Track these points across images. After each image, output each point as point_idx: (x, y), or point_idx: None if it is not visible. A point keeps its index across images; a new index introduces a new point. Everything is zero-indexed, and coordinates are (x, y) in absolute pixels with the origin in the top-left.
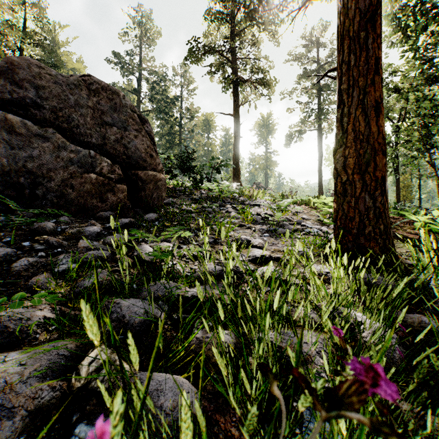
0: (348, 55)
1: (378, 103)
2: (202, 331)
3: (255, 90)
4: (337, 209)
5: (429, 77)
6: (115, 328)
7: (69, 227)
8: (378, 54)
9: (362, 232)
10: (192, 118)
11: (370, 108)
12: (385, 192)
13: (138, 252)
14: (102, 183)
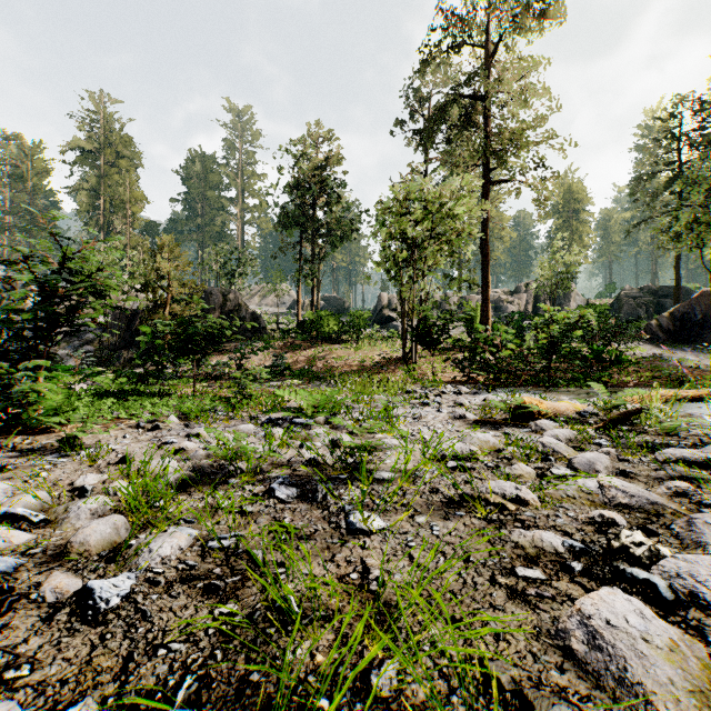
0: None
1: None
2: None
3: None
4: None
5: None
6: None
7: None
8: None
9: None
10: None
11: None
12: None
13: None
14: None
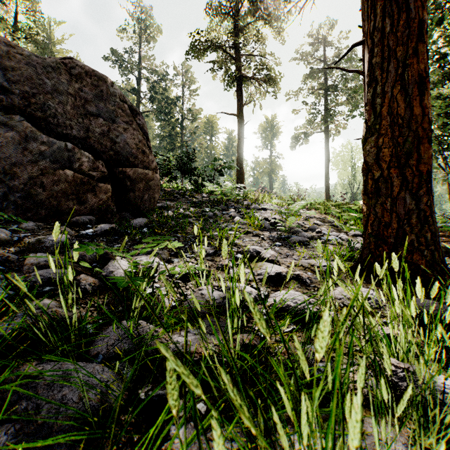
0: (382, 21)
1: (423, 78)
2: (187, 430)
3: (260, 89)
4: (367, 213)
5: (443, 75)
6: (18, 434)
7: (31, 235)
8: (422, 16)
9: (401, 241)
10: (194, 119)
11: (411, 85)
12: (430, 191)
13: (108, 271)
14: (80, 181)
